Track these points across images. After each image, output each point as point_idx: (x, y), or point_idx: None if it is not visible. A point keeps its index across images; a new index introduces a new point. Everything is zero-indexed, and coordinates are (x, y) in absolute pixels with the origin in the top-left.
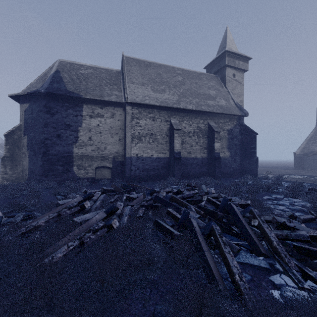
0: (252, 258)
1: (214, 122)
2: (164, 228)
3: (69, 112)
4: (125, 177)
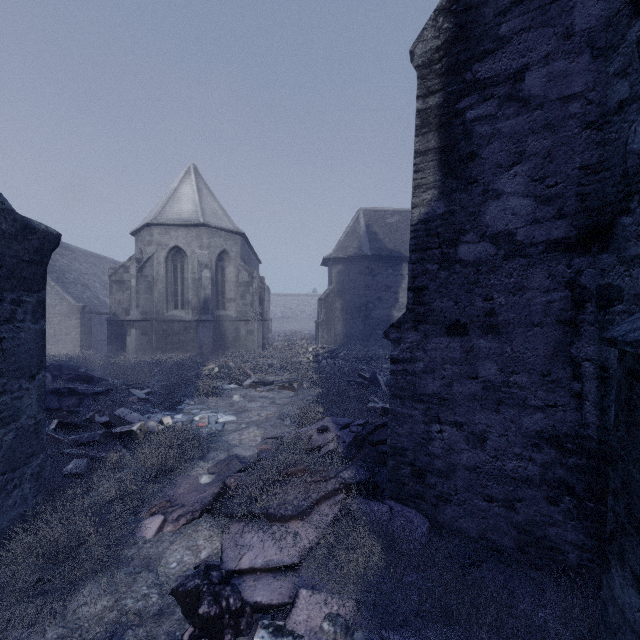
0: None
1: None
2: None
3: (388, 273)
4: None
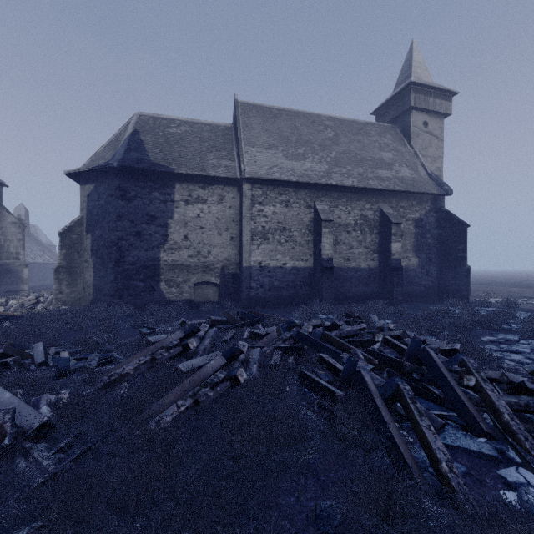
0: (467, 440)
1: (391, 207)
2: (318, 384)
3: (153, 196)
4: (240, 299)
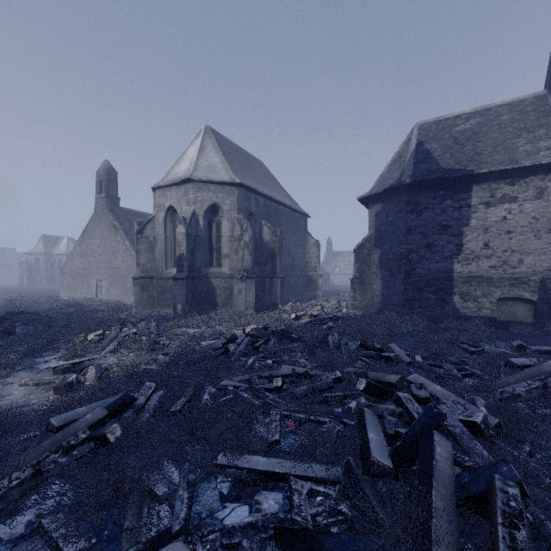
0: None
1: None
2: None
3: (445, 205)
4: None
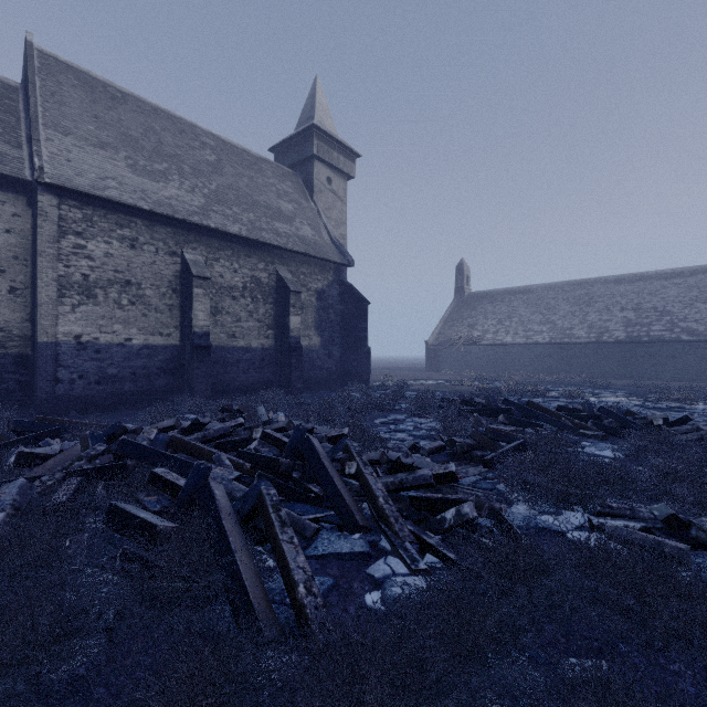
0: (341, 541)
1: (290, 271)
2: (133, 520)
3: None
4: (33, 401)
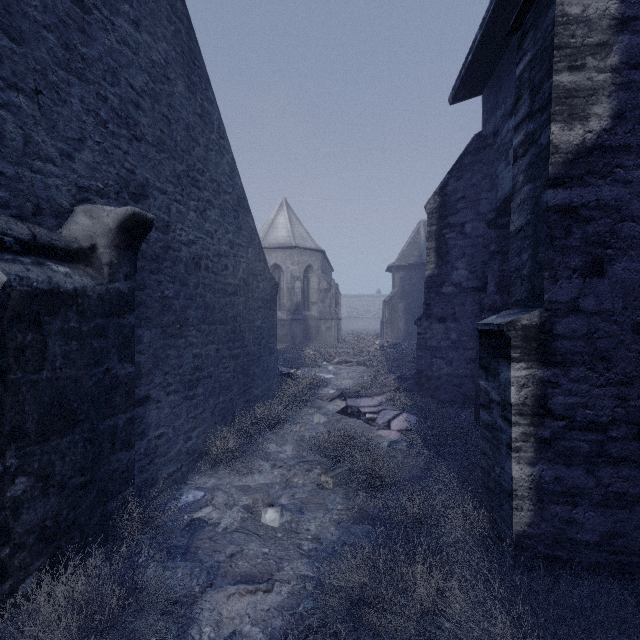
0: None
1: None
2: None
3: None
4: None
